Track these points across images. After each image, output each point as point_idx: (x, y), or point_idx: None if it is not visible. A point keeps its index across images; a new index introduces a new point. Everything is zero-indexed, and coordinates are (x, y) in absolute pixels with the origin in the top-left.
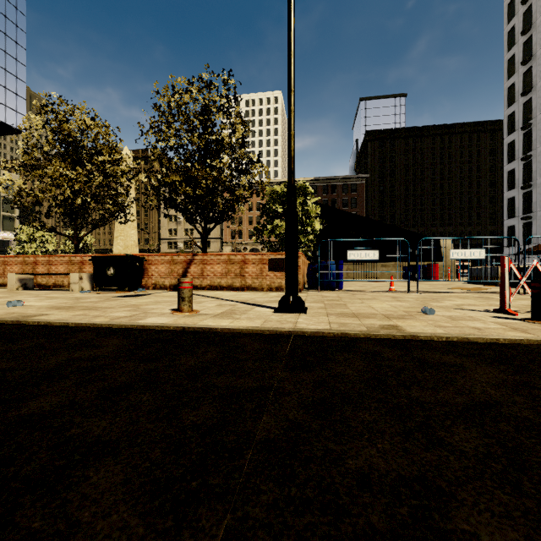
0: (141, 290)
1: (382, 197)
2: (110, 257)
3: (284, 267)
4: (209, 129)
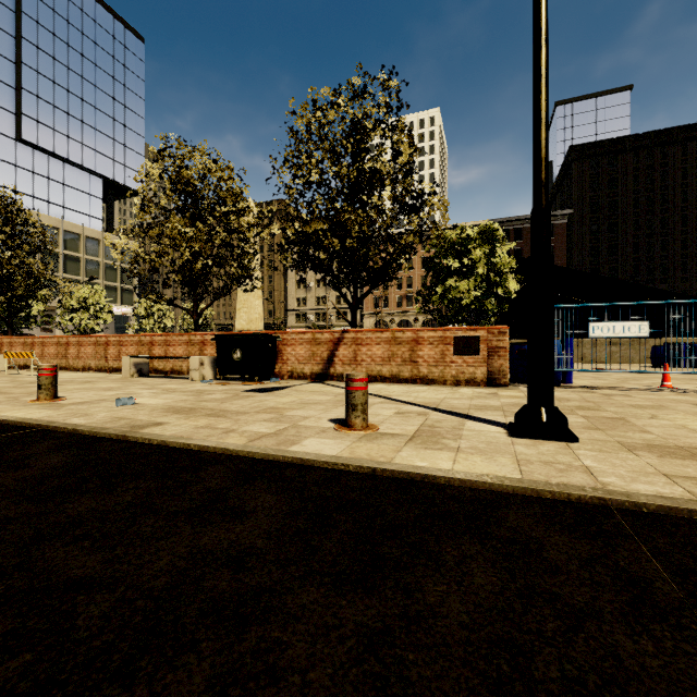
0: (274, 379)
1: (595, 241)
2: (236, 336)
3: (479, 349)
4: (362, 155)
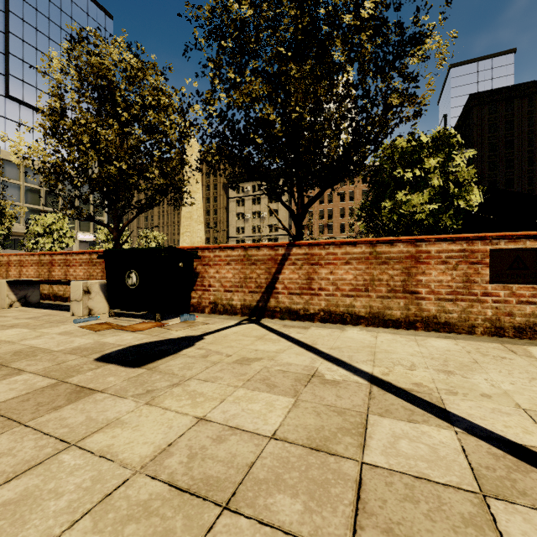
0: (190, 314)
1: (493, 176)
2: (131, 251)
3: None
4: None
